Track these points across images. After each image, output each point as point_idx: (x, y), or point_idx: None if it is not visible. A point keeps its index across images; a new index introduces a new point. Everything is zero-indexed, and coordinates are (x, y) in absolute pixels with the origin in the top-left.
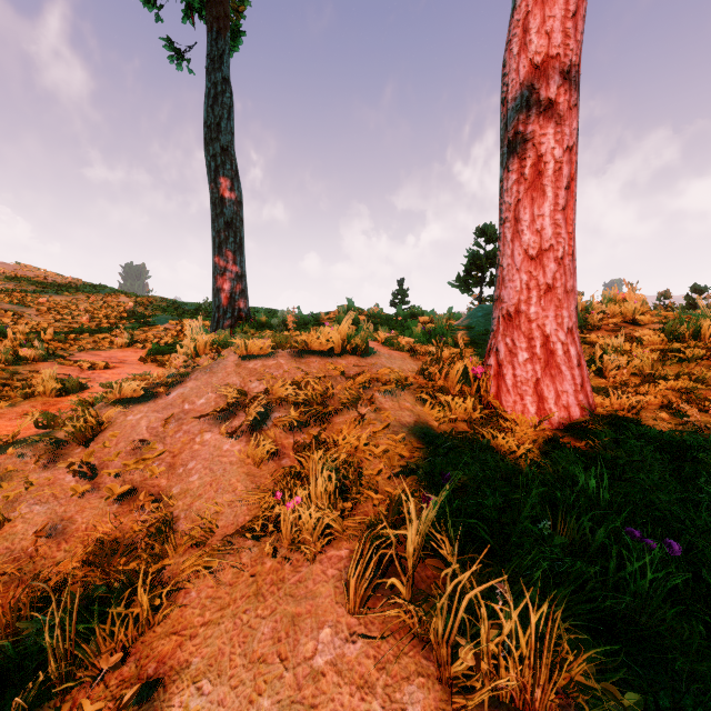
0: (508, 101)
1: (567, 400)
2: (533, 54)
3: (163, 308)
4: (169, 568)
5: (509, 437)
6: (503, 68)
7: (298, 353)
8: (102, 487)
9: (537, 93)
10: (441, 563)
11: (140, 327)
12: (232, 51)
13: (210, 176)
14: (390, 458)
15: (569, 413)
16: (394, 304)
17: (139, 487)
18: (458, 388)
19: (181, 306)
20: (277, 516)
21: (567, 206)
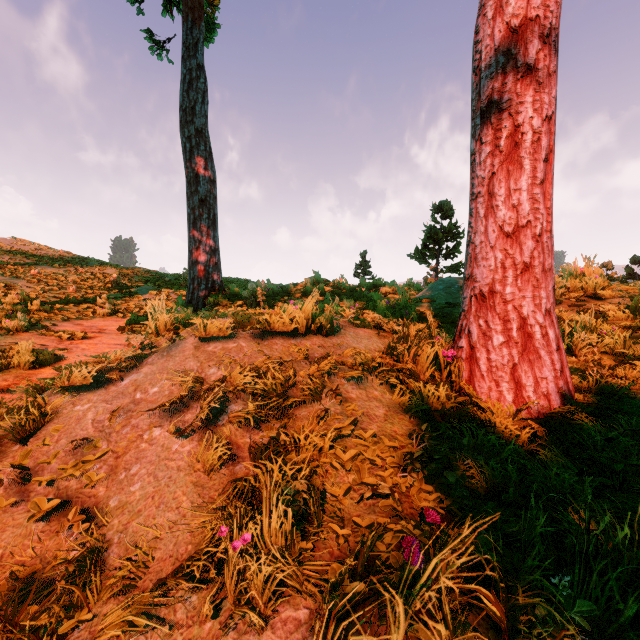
0: (481, 69)
1: (546, 387)
2: (510, 17)
3: (146, 278)
4: (87, 622)
5: (488, 432)
6: (476, 35)
7: (260, 334)
8: (33, 496)
9: (514, 59)
10: (428, 637)
11: (122, 297)
12: (208, 42)
13: (185, 156)
14: (359, 470)
15: (549, 402)
16: (358, 275)
17: (73, 497)
18: (428, 372)
19: (162, 276)
20: (223, 549)
21: (545, 179)
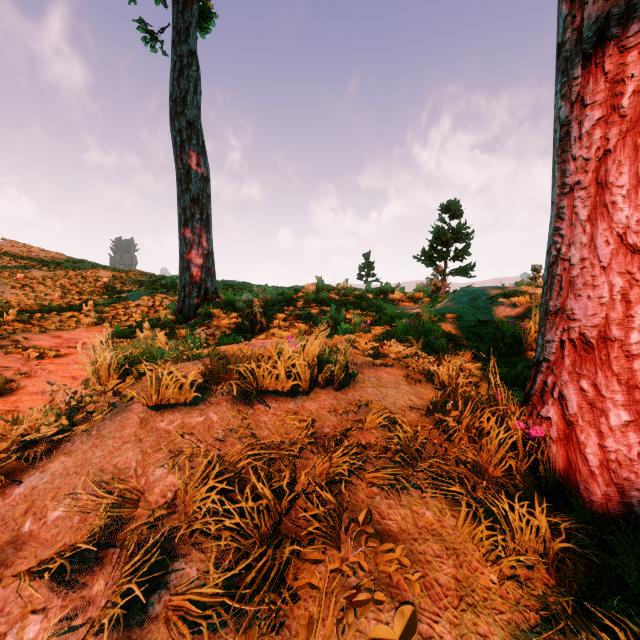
0: None
1: None
2: None
3: (141, 282)
4: None
5: None
6: None
7: (243, 395)
8: None
9: None
10: None
11: (112, 303)
12: (204, 32)
13: (176, 151)
14: None
15: None
16: (361, 277)
17: None
18: (502, 463)
19: (158, 279)
20: None
21: None
